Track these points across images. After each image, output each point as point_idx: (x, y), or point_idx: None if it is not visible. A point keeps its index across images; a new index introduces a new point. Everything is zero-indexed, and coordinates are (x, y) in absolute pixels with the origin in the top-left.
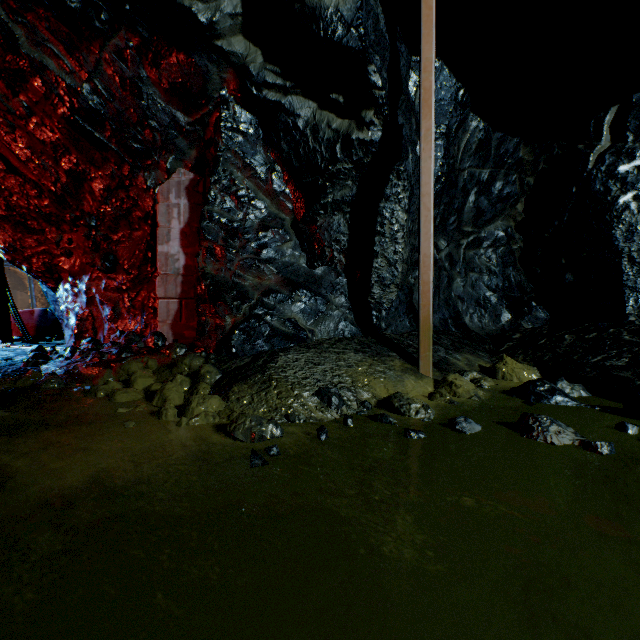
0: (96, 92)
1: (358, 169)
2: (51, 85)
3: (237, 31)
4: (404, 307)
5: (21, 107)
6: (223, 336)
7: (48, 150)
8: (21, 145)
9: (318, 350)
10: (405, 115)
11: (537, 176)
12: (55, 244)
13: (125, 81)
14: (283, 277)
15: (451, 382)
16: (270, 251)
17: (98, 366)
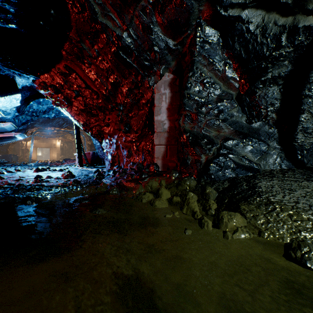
0: (129, 36)
1: (296, 51)
2: (109, 36)
3: None
4: None
5: (95, 52)
6: (201, 167)
7: (104, 73)
8: (93, 73)
9: (278, 178)
10: None
11: None
12: (102, 121)
13: (144, 26)
14: (234, 130)
15: None
16: (224, 114)
17: (132, 182)
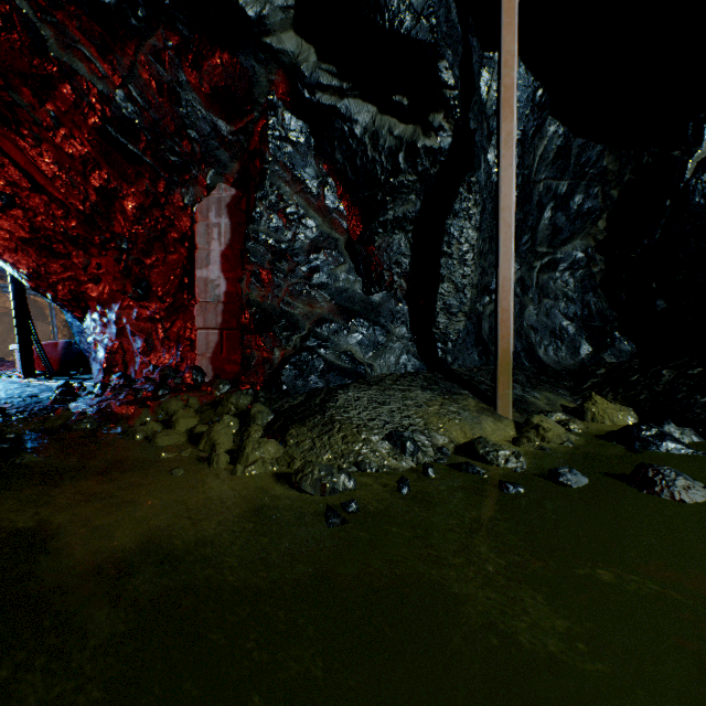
0: (130, 99)
1: (423, 181)
2: (81, 92)
3: (288, 26)
4: (472, 338)
5: (48, 117)
6: (271, 371)
7: (77, 165)
8: (47, 160)
9: (381, 387)
10: (477, 119)
11: (622, 188)
12: (82, 269)
13: (162, 86)
14: (337, 304)
15: (537, 425)
16: (322, 275)
17: (133, 404)
